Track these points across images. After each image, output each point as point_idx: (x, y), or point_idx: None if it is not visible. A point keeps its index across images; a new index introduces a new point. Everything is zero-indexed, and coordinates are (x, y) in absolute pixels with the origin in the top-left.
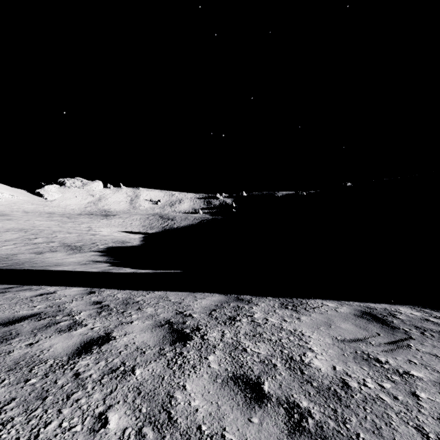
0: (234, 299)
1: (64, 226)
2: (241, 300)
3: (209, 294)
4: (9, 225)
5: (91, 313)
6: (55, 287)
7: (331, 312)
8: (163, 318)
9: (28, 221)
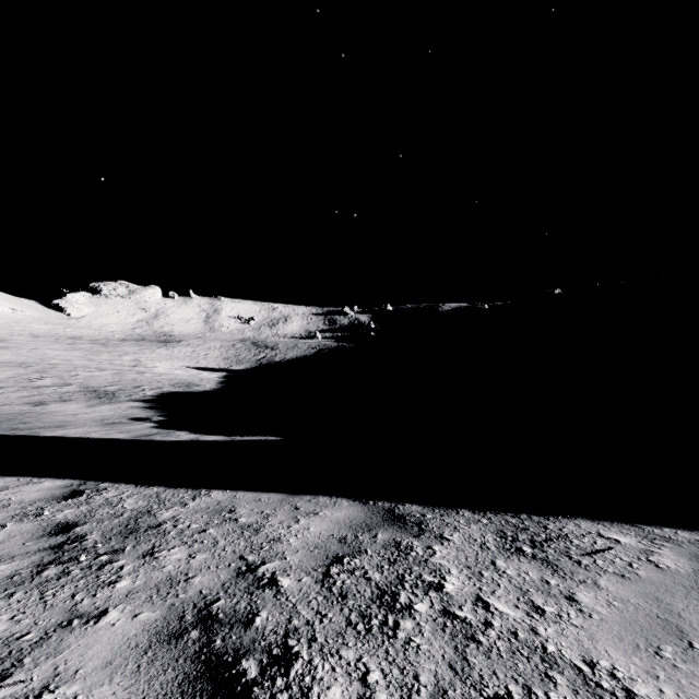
0: (383, 517)
1: (94, 359)
2: (401, 522)
3: (327, 500)
4: (1, 356)
5: (16, 572)
6: (8, 479)
7: (644, 570)
8: (198, 596)
9: (35, 351)
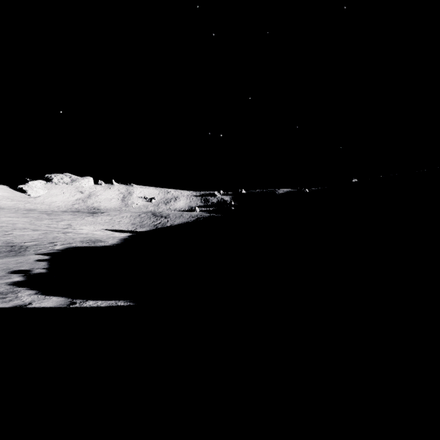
0: None
1: (36, 223)
2: None
3: None
4: None
5: None
6: None
7: None
8: None
9: None
